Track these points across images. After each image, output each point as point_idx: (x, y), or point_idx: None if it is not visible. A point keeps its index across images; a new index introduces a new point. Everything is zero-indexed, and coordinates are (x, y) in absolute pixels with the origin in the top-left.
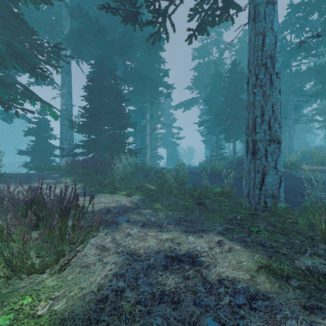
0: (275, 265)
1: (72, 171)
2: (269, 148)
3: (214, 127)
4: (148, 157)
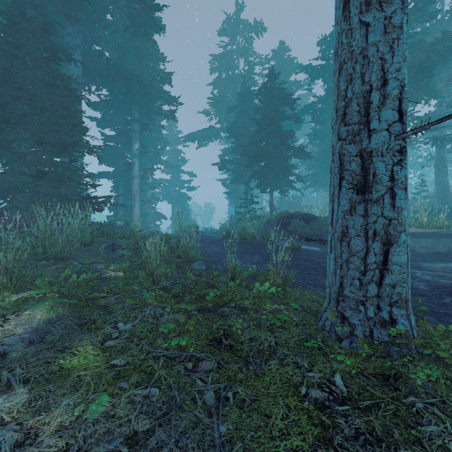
0: None
1: None
2: (400, 173)
3: (242, 172)
4: (137, 215)
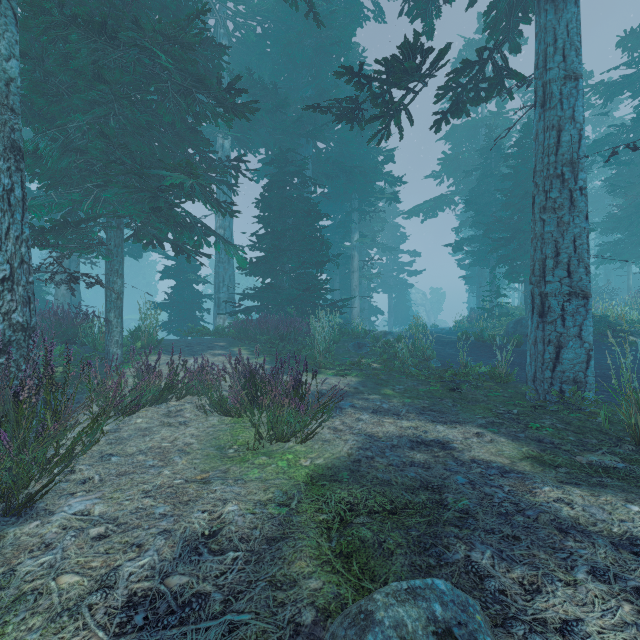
0: (547, 457)
1: (244, 338)
2: (568, 306)
3: (486, 252)
4: (357, 312)
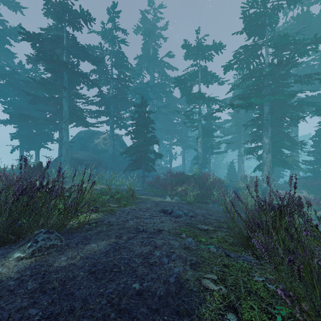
0: None
1: (304, 187)
2: None
3: None
4: None
